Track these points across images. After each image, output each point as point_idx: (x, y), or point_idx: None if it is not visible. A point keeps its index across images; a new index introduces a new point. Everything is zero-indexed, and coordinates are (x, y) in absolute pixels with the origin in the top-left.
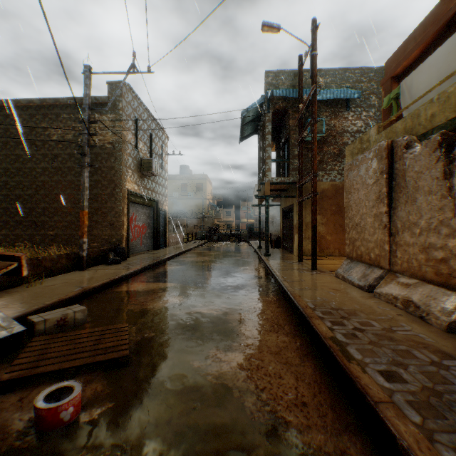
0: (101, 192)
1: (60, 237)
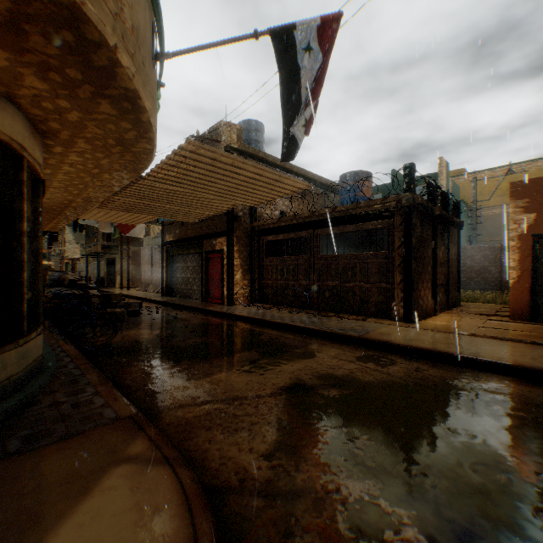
0: None
1: None
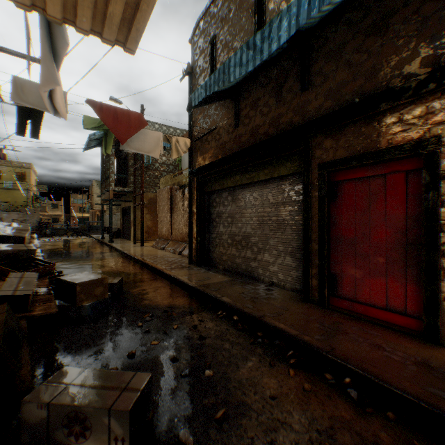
0: None
1: None
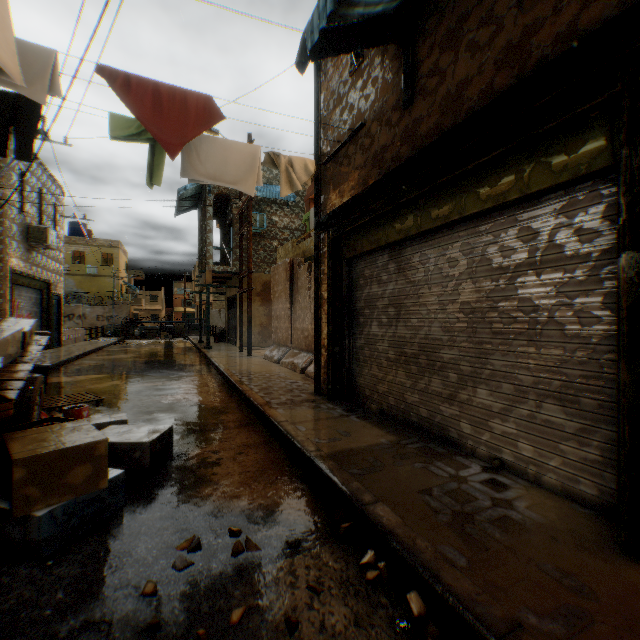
0: None
1: None
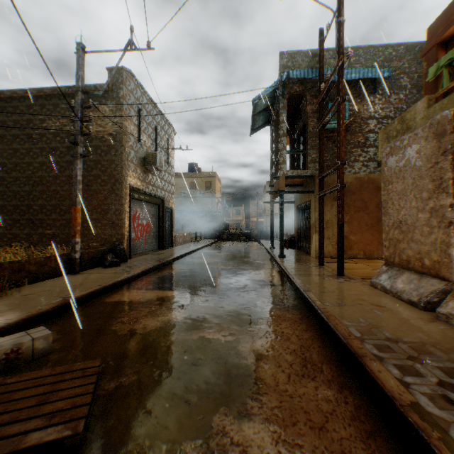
0: (101, 188)
1: (58, 236)
